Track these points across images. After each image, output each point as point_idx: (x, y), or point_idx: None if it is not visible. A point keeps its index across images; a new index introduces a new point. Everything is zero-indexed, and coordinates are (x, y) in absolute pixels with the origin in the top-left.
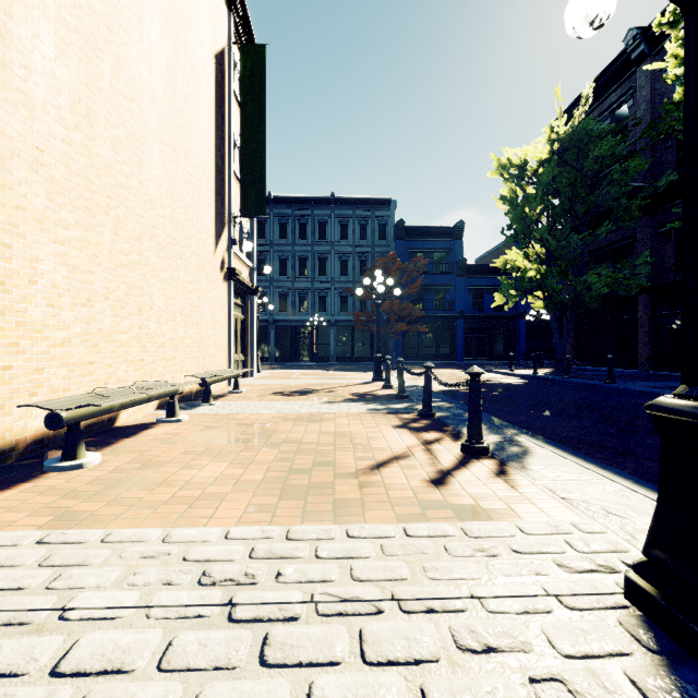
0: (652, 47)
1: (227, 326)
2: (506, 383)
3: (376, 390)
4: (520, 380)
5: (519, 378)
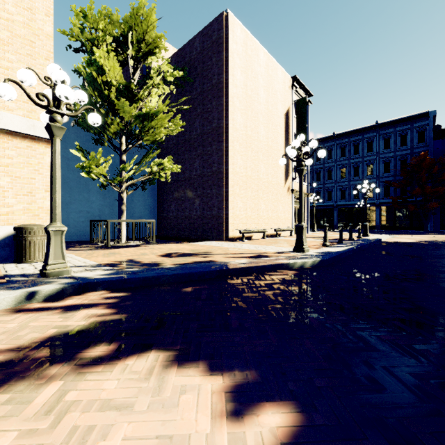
0: None
1: (291, 212)
2: None
3: None
4: None
5: None
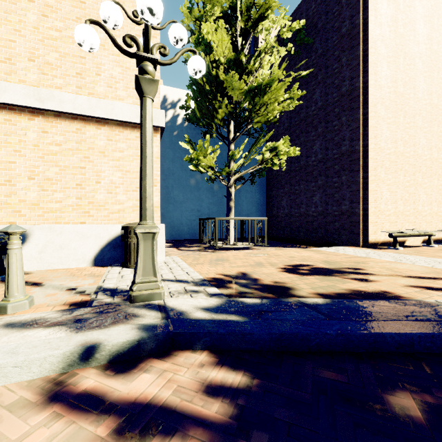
0: None
1: None
2: None
3: None
4: None
5: None
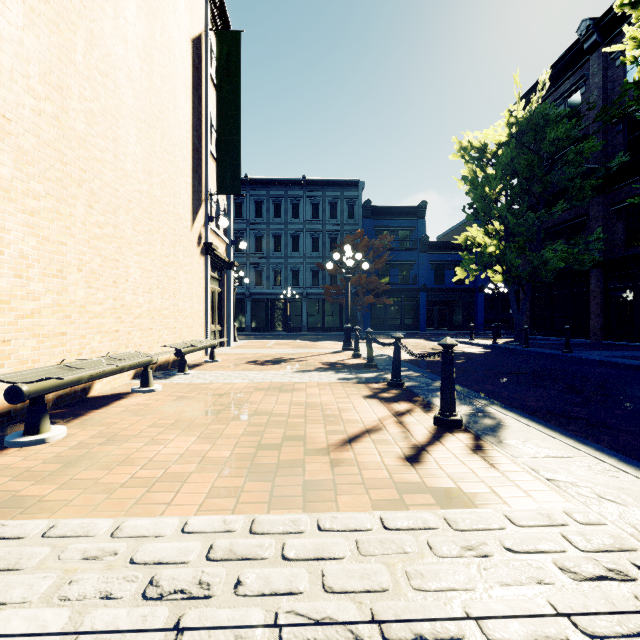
0: (604, 37)
1: (204, 298)
2: (468, 352)
3: (346, 360)
4: (481, 349)
5: (480, 348)
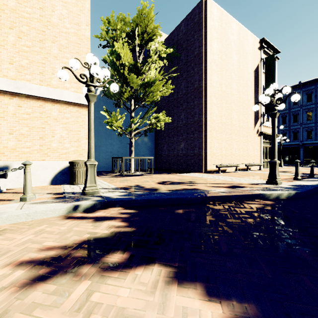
0: None
1: (259, 150)
2: None
3: None
4: None
5: None
